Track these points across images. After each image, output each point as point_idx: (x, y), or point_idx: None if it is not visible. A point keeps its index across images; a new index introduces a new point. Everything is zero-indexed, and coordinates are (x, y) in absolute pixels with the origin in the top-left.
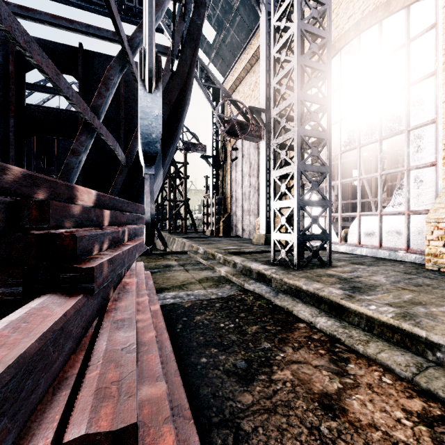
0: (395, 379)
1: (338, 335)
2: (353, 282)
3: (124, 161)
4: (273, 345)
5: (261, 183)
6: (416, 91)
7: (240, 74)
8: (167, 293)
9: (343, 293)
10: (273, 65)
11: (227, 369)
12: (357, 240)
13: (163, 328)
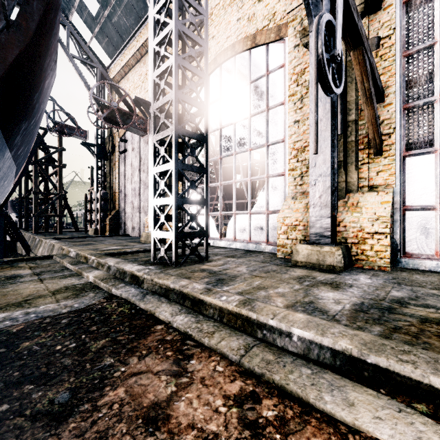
0: (227, 366)
1: (191, 331)
2: (220, 275)
3: None
4: (117, 360)
5: (150, 179)
6: (272, 114)
7: (129, 61)
8: None
9: (203, 288)
10: (154, 57)
11: (36, 411)
12: (234, 235)
13: None
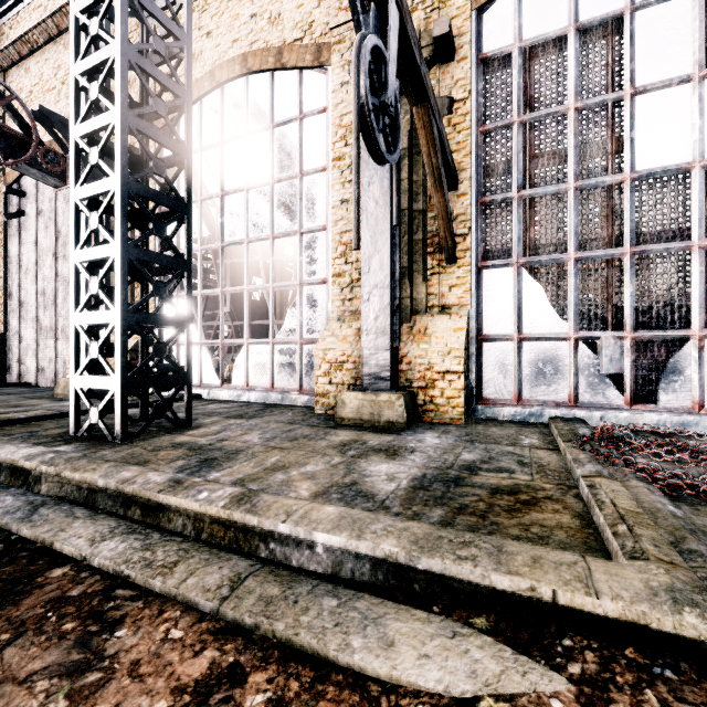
0: (192, 624)
1: (128, 569)
2: (210, 451)
3: None
4: None
5: None
6: (309, 184)
7: (30, 33)
8: None
9: (167, 480)
10: (75, 33)
11: None
12: (245, 380)
13: None
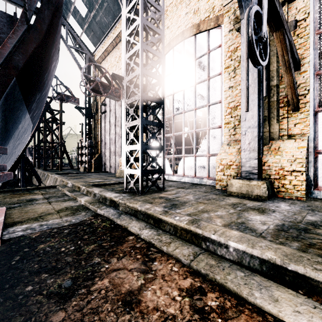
0: (180, 267)
1: (153, 241)
2: (174, 201)
3: None
4: (102, 259)
5: (122, 131)
6: (212, 82)
7: (108, 48)
8: (19, 226)
9: (162, 210)
10: (125, 44)
11: (50, 292)
12: (183, 172)
13: None
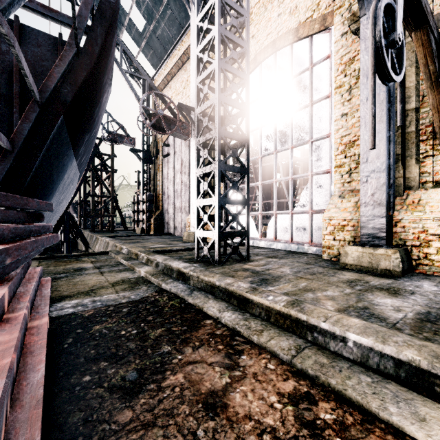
0: (278, 364)
1: (239, 328)
2: (263, 275)
3: (7, 145)
4: (173, 348)
5: (191, 181)
6: (316, 109)
7: (171, 70)
8: (68, 301)
9: (249, 287)
10: (197, 63)
11: (112, 385)
12: (274, 235)
13: (42, 347)
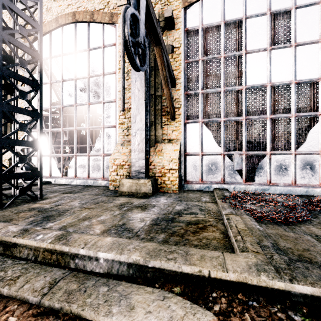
0: (23, 312)
1: None
2: (50, 211)
3: None
4: None
5: None
6: (107, 79)
7: None
8: None
9: (20, 229)
10: None
11: None
12: (74, 174)
13: None
